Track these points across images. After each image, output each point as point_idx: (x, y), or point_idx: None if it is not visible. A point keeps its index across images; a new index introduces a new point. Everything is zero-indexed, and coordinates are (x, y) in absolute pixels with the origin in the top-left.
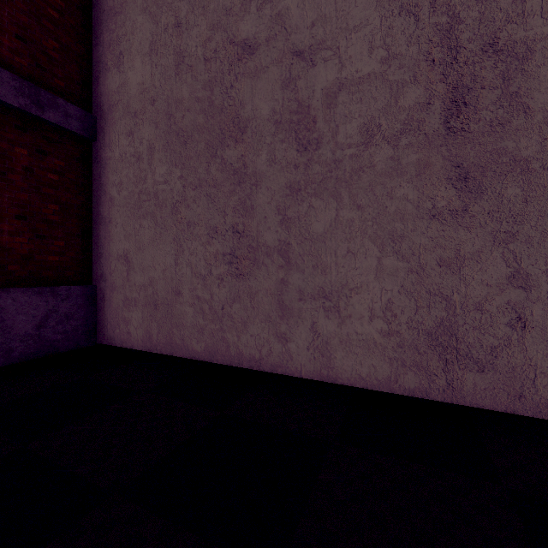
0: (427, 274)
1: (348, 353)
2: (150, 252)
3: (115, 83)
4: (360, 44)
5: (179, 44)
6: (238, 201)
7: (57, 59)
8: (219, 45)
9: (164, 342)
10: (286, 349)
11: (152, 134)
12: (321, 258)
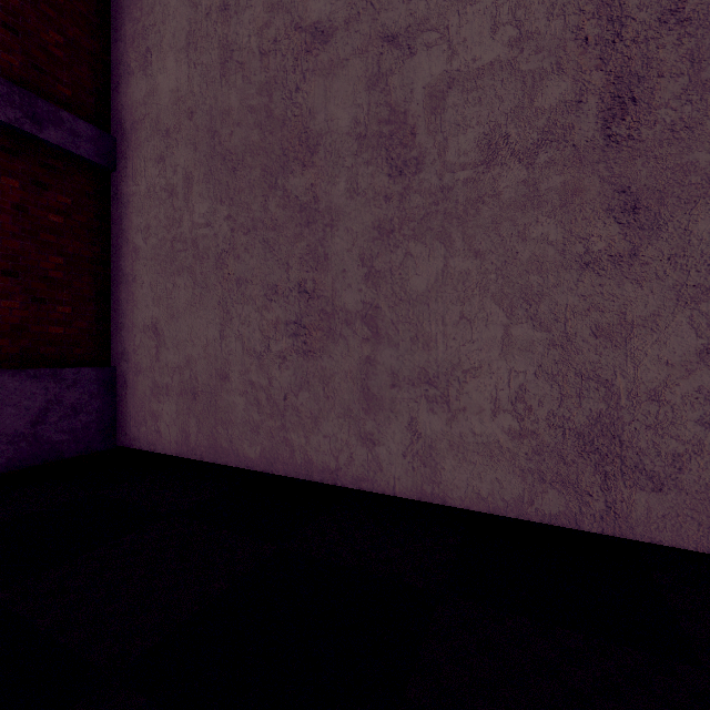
0: (577, 348)
1: (461, 461)
2: (187, 321)
3: (140, 91)
4: (478, 20)
5: (226, 34)
6: (306, 249)
7: (62, 58)
8: (280, 33)
9: (206, 445)
10: (373, 456)
11: (190, 158)
12: (423, 326)
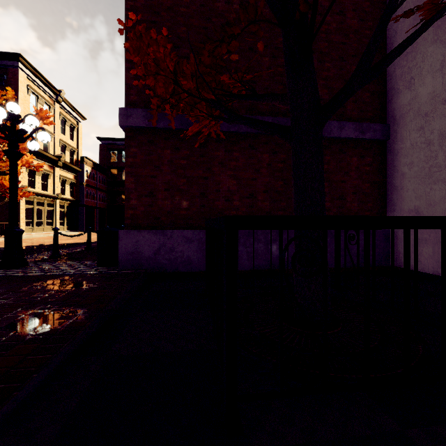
0: None
1: None
2: (440, 206)
3: (406, 99)
4: None
5: None
6: None
7: (369, 102)
8: None
9: None
10: None
11: (443, 124)
12: None
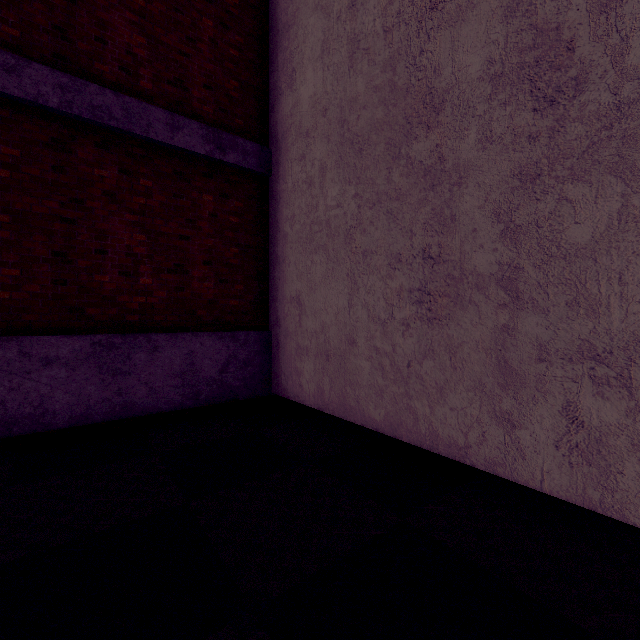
0: None
1: None
2: (321, 292)
3: (288, 106)
4: None
5: (353, 29)
6: (431, 213)
7: (237, 98)
8: (404, 3)
9: (337, 402)
10: (512, 439)
11: (324, 150)
12: (585, 287)
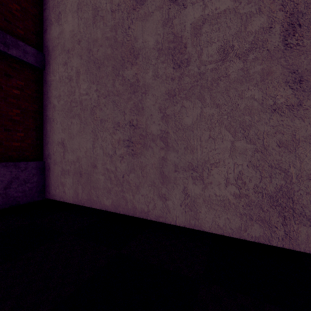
0: (269, 153)
1: (209, 209)
2: (77, 139)
3: (56, 32)
4: None
5: (95, 3)
6: (133, 104)
7: (19, 16)
8: (121, 1)
9: (86, 198)
10: (165, 205)
11: (79, 63)
12: (190, 142)
